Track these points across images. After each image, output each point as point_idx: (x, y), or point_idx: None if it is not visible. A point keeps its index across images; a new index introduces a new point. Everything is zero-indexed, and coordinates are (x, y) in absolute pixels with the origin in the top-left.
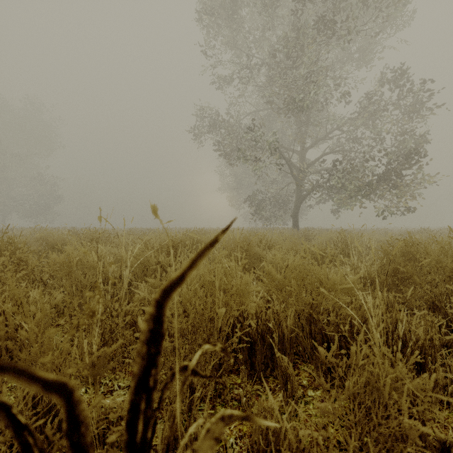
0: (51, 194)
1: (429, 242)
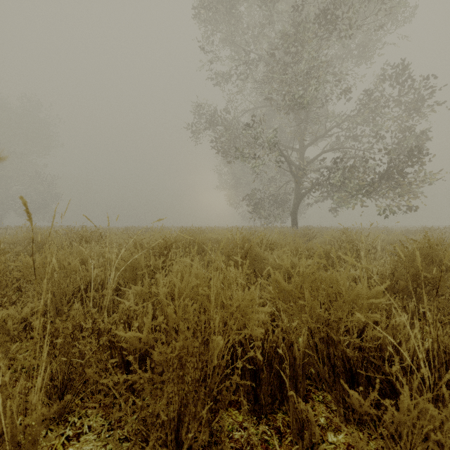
0: (49, 192)
1: (449, 243)
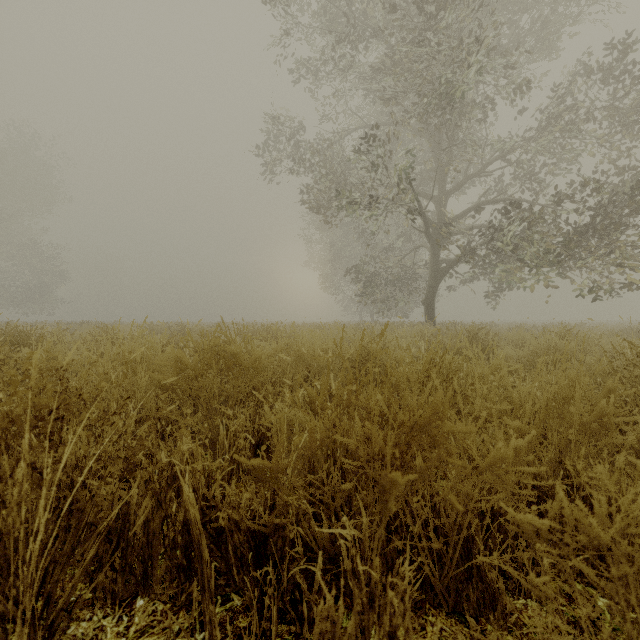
0: (50, 271)
1: None
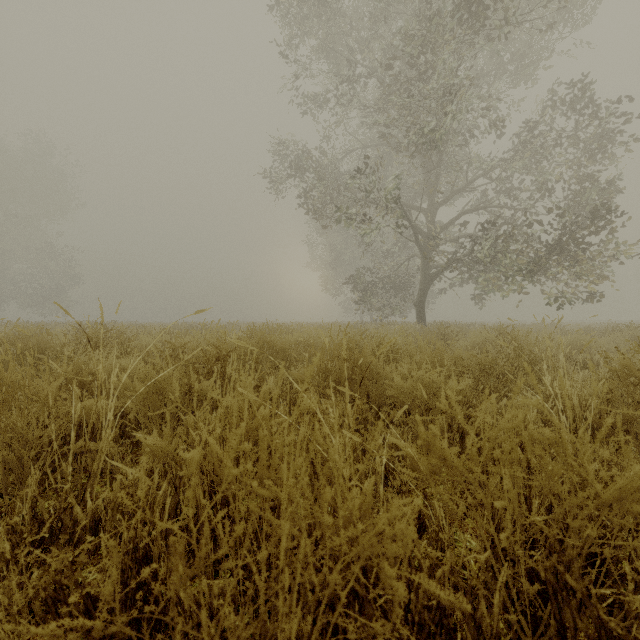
0: (65, 273)
1: None
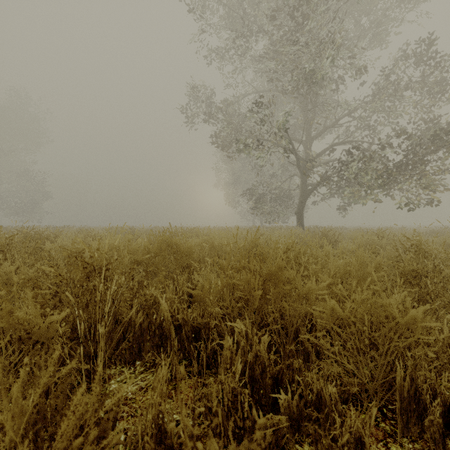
0: (38, 191)
1: None
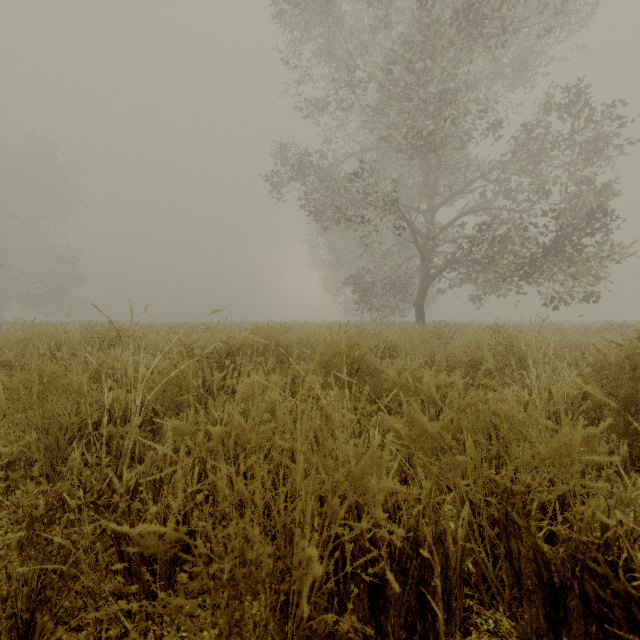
0: (67, 273)
1: None
